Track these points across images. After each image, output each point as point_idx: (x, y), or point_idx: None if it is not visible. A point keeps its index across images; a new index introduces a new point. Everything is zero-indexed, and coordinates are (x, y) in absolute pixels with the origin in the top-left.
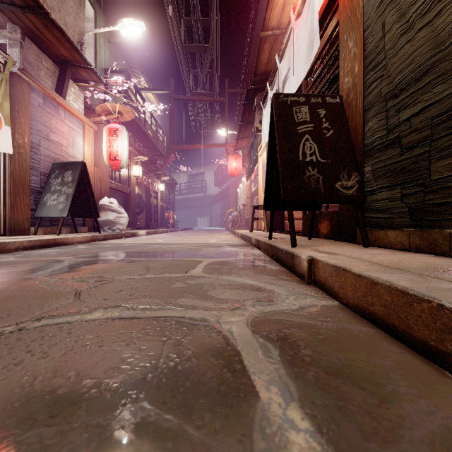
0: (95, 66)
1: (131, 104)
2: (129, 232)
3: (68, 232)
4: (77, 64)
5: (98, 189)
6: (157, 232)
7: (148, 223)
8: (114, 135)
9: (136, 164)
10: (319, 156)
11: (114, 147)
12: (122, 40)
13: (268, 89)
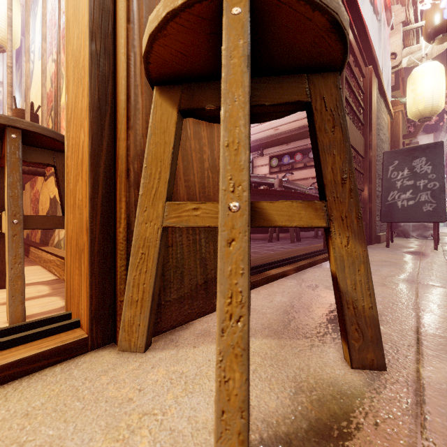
0: None
1: None
2: None
3: None
4: None
5: None
6: None
7: None
8: None
9: None
10: None
11: None
12: None
13: None
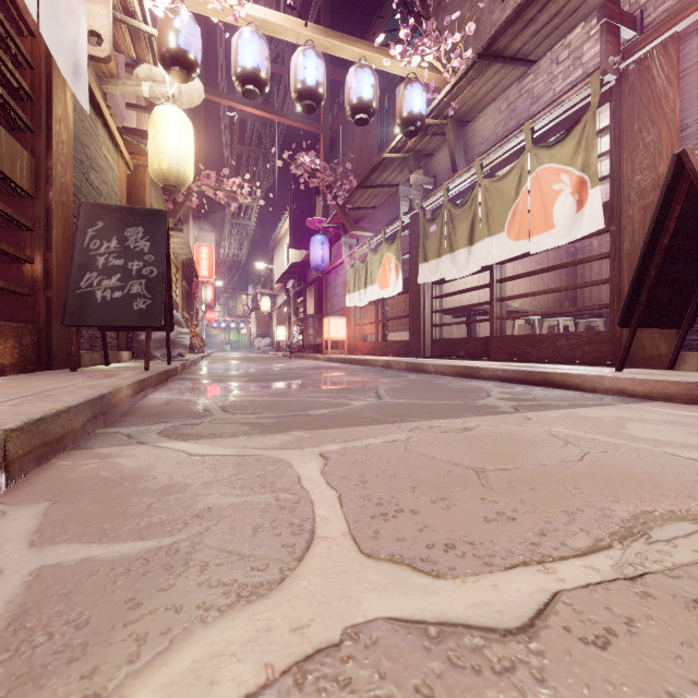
0: None
1: None
2: None
3: None
4: None
5: None
6: None
7: None
8: None
9: None
10: None
11: None
12: None
13: None
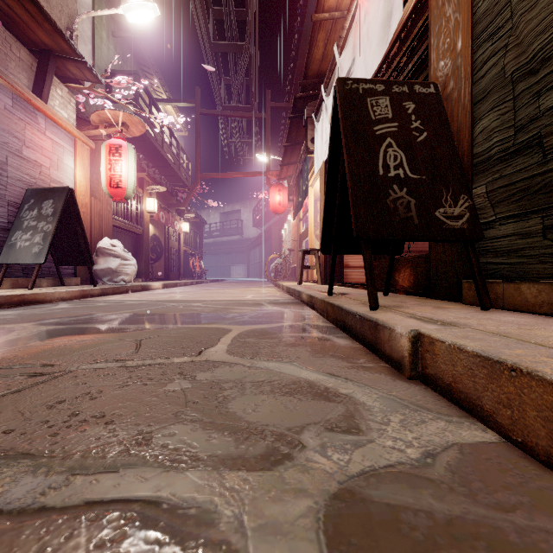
0: (93, 64)
1: (143, 117)
2: (138, 285)
3: (51, 285)
4: (63, 55)
5: (96, 227)
6: (177, 285)
7: (167, 273)
8: (116, 155)
9: (151, 196)
10: (409, 169)
11: (116, 170)
12: (132, 34)
13: (322, 95)
